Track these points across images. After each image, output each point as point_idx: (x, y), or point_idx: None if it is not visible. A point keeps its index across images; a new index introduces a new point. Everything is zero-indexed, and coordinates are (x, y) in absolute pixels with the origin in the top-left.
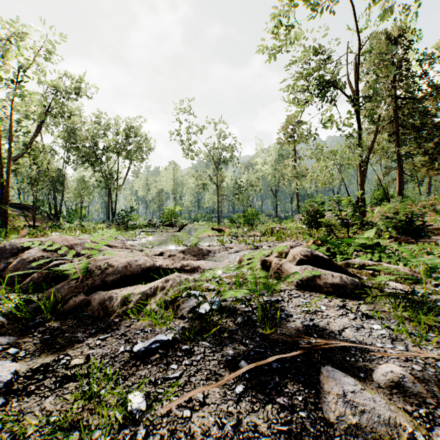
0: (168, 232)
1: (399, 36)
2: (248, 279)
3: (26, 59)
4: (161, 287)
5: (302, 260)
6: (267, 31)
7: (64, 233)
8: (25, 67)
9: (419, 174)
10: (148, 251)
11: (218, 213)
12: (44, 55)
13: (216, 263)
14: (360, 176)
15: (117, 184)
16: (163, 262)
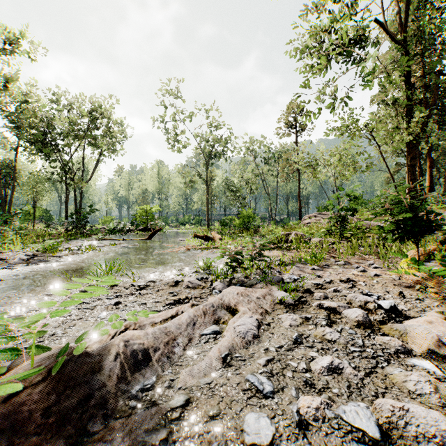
0: (132, 241)
1: None
2: None
3: None
4: None
5: None
6: None
7: None
8: None
9: None
10: None
11: (207, 215)
12: None
13: None
14: (410, 159)
15: (82, 179)
16: None
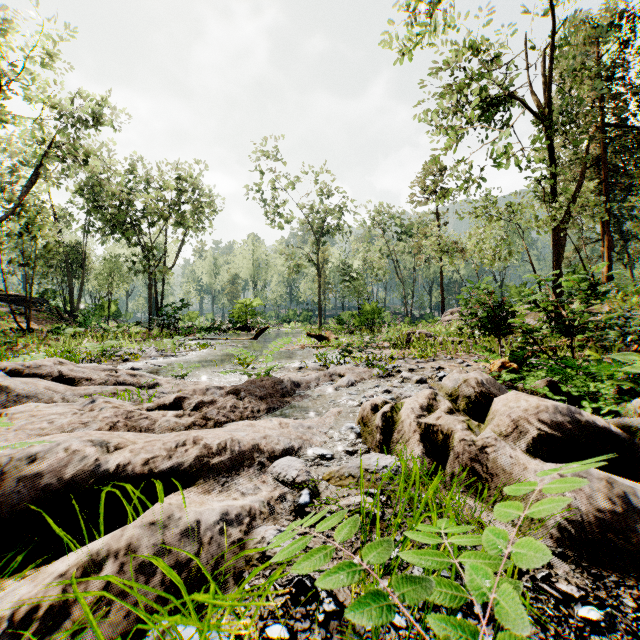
0: (237, 340)
1: (609, 25)
2: (435, 623)
3: (11, 63)
4: (46, 615)
5: (546, 437)
6: (399, 6)
7: (61, 342)
8: (7, 74)
9: (629, 250)
10: (168, 386)
11: (319, 310)
12: (41, 57)
13: (308, 422)
14: (555, 247)
15: (164, 265)
16: (142, 447)
